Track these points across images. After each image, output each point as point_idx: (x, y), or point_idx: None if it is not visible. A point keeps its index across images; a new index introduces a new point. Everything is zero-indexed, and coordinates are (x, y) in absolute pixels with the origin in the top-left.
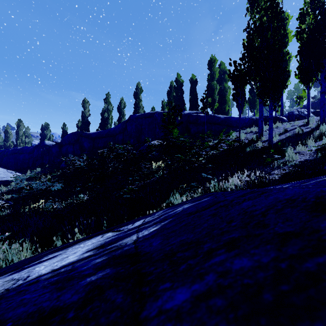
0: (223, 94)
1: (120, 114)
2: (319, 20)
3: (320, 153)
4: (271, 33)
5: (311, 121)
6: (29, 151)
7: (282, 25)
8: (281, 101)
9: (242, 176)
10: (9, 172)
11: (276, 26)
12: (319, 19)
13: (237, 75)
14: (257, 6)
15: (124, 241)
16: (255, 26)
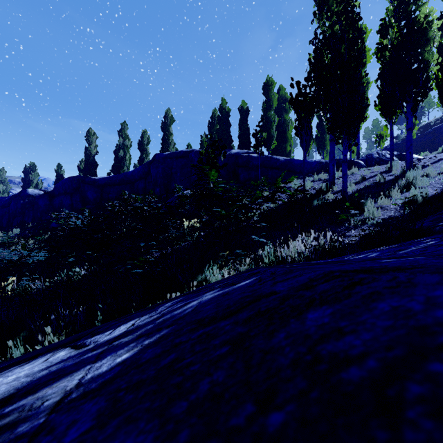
0: (284, 129)
1: (143, 152)
2: (405, 34)
3: (407, 207)
4: (345, 47)
5: (395, 167)
6: (2, 203)
7: (360, 36)
8: (357, 140)
9: (307, 239)
10: None
11: (352, 36)
12: (405, 32)
13: (301, 101)
14: (328, 10)
15: (51, 389)
16: (325, 36)
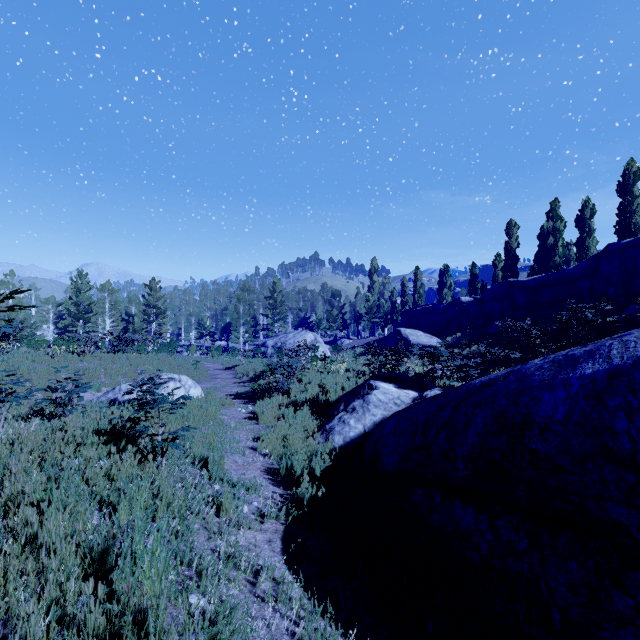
0: None
1: (583, 231)
2: None
3: None
4: None
5: None
6: (440, 310)
7: None
8: None
9: None
10: (429, 337)
11: None
12: None
13: None
14: None
15: None
16: None
